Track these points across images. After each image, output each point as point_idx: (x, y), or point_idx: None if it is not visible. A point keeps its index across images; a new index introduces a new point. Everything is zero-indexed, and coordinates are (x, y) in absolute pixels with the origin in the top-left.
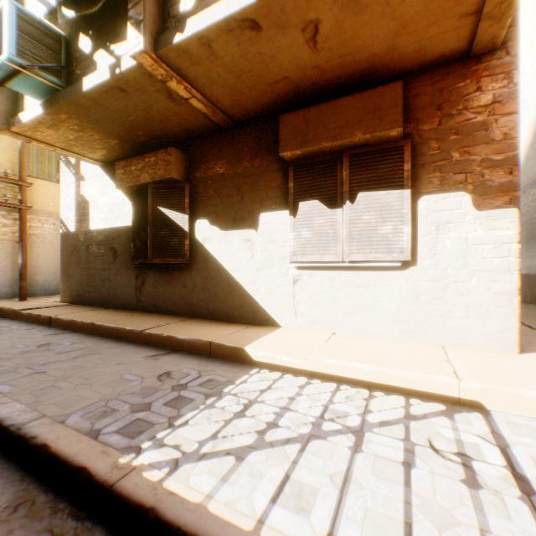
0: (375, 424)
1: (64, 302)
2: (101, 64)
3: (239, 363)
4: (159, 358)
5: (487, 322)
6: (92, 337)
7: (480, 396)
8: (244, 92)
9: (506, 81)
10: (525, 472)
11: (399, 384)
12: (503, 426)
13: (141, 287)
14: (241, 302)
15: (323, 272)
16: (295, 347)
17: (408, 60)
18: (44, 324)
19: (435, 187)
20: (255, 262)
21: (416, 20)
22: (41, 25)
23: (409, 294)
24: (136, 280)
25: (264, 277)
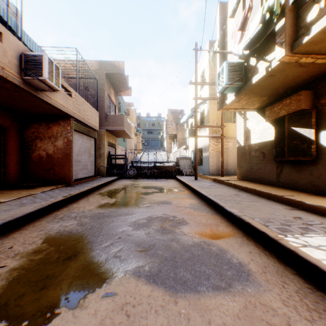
0: None
1: (238, 179)
2: (260, 68)
3: None
4: (292, 210)
5: None
6: (254, 195)
7: None
8: None
9: None
10: None
11: None
12: None
13: (279, 174)
14: None
15: None
16: None
17: None
18: (232, 187)
19: None
20: None
21: None
22: (235, 64)
23: None
24: (276, 170)
25: None
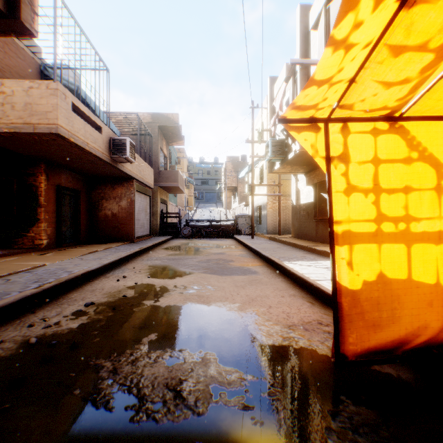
0: None
1: (292, 237)
2: (293, 148)
3: None
4: (307, 254)
5: None
6: (293, 248)
7: None
8: None
9: None
10: None
11: None
12: None
13: (317, 230)
14: None
15: None
16: None
17: None
18: (282, 243)
19: None
20: None
21: None
22: (278, 140)
23: None
24: (315, 227)
25: None
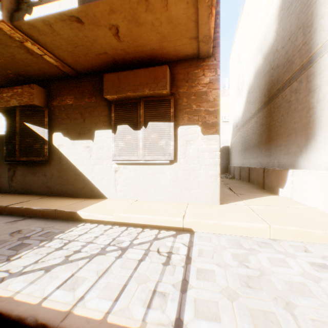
0: (136, 244)
1: None
2: None
3: (73, 221)
4: (17, 222)
5: (207, 190)
6: None
7: (191, 225)
8: (81, 57)
9: (215, 73)
10: (192, 256)
11: (158, 224)
12: (196, 238)
13: (14, 177)
14: (83, 185)
15: (131, 166)
16: (109, 209)
17: (171, 54)
18: None
19: (185, 122)
20: (92, 160)
21: (170, 36)
22: None
23: (174, 177)
24: (9, 172)
25: (97, 169)
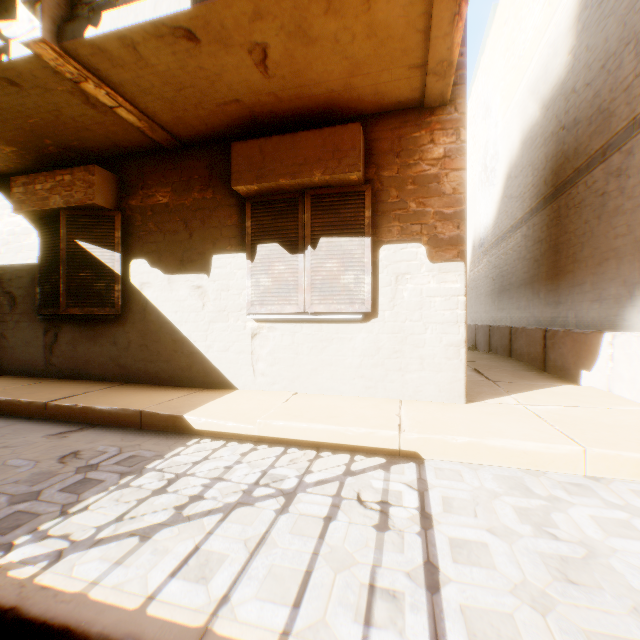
0: (311, 484)
1: None
2: None
3: (176, 434)
4: (69, 435)
5: (440, 374)
6: None
7: (418, 446)
8: (188, 109)
9: (456, 137)
10: (432, 511)
11: (347, 442)
12: (431, 472)
13: (54, 346)
14: (190, 362)
15: (285, 325)
16: (246, 411)
17: (367, 102)
18: None
19: (395, 236)
20: (207, 313)
21: (368, 63)
22: None
23: (371, 348)
24: (46, 337)
25: (217, 331)
